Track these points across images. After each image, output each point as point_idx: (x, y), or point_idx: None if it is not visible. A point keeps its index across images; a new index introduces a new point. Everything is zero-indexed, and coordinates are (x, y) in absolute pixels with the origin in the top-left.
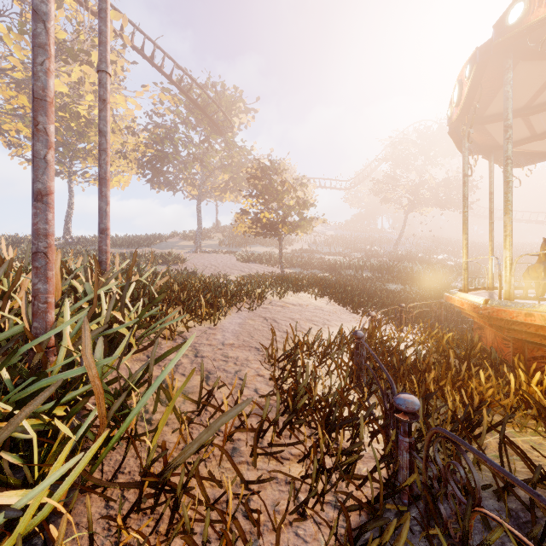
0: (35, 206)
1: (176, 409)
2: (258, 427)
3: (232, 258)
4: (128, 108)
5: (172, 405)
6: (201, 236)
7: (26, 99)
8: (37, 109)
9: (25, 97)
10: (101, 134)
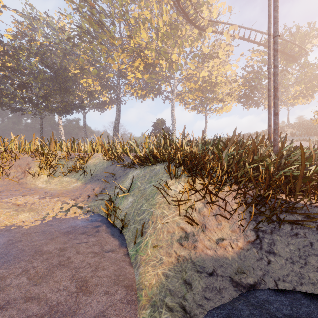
0: (275, 117)
1: None
2: None
3: (306, 143)
4: (232, 70)
5: None
6: None
7: (193, 84)
8: (275, 91)
9: (192, 83)
10: (269, 91)
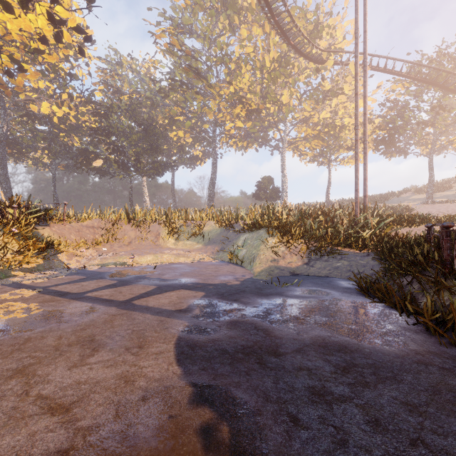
0: (355, 193)
1: (388, 235)
2: (406, 234)
3: None
4: None
5: (386, 231)
6: (436, 188)
7: (310, 129)
8: (356, 173)
9: (309, 129)
10: (364, 164)
